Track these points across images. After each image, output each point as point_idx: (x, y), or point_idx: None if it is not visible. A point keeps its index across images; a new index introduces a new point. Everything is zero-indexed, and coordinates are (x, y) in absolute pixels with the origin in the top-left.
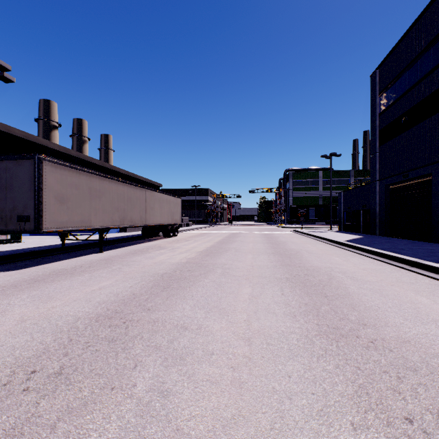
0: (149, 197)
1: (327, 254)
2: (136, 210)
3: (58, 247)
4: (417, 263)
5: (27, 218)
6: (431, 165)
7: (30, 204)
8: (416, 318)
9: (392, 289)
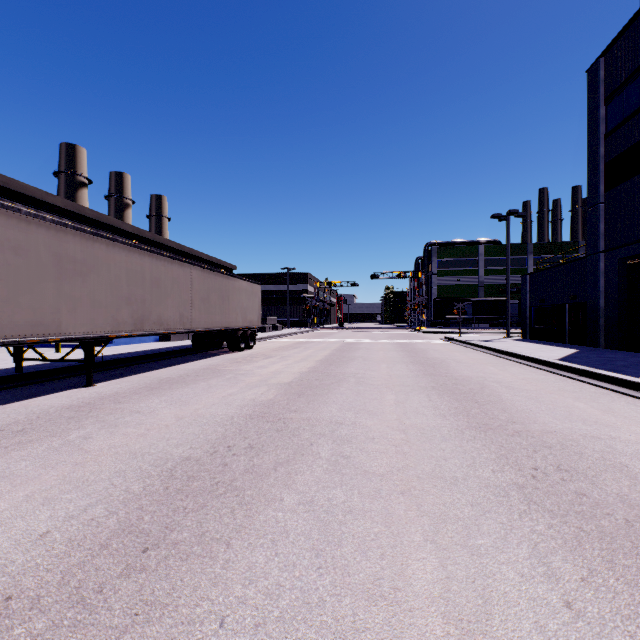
0: (198, 279)
1: (549, 393)
2: (172, 303)
3: (5, 376)
4: None
5: None
6: None
7: None
8: None
9: None
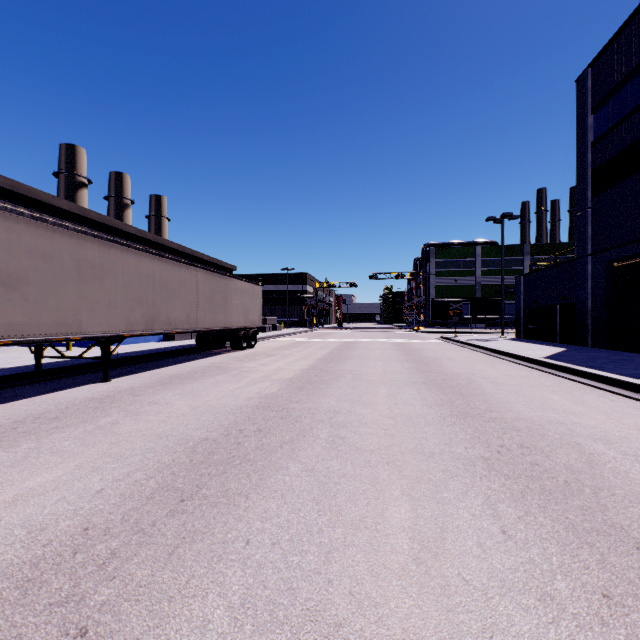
0: (203, 281)
1: (529, 387)
2: (179, 304)
3: (27, 372)
4: None
5: None
6: None
7: None
8: None
9: None
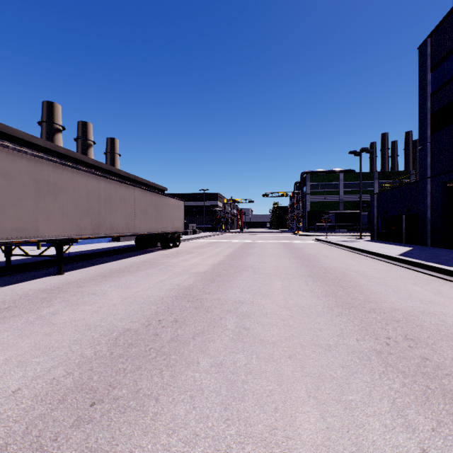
0: (139, 197)
1: (394, 279)
2: (120, 214)
3: None
4: None
5: None
6: None
7: None
8: None
9: None
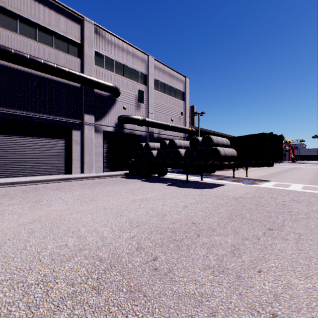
0: None
1: None
2: None
3: None
4: None
5: None
6: None
7: None
8: None
9: None
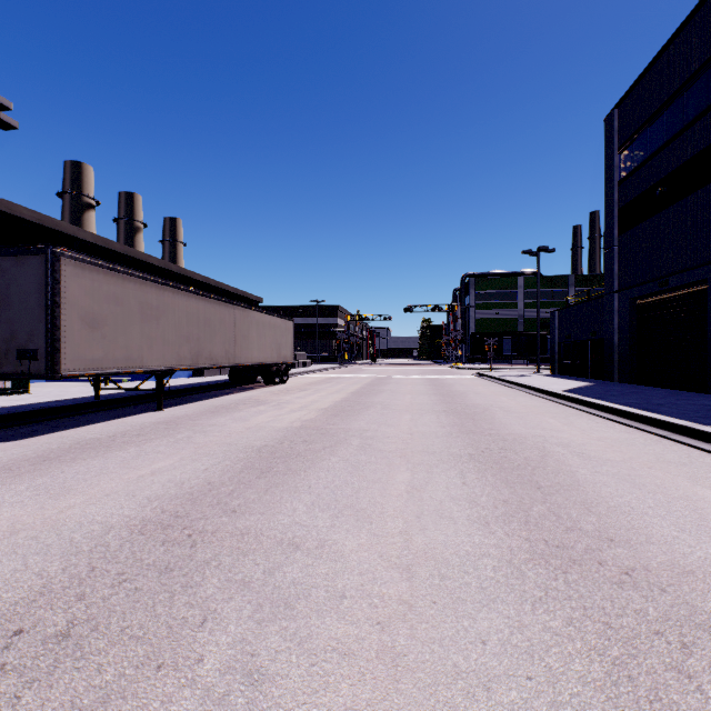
0: (240, 318)
1: (535, 414)
2: (219, 341)
3: (89, 402)
4: (689, 428)
5: (33, 353)
6: (706, 266)
7: (39, 329)
8: (699, 528)
9: (651, 474)
